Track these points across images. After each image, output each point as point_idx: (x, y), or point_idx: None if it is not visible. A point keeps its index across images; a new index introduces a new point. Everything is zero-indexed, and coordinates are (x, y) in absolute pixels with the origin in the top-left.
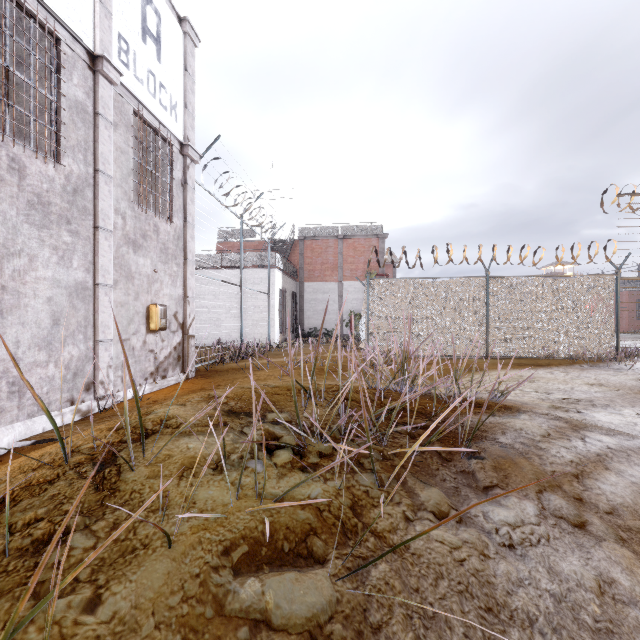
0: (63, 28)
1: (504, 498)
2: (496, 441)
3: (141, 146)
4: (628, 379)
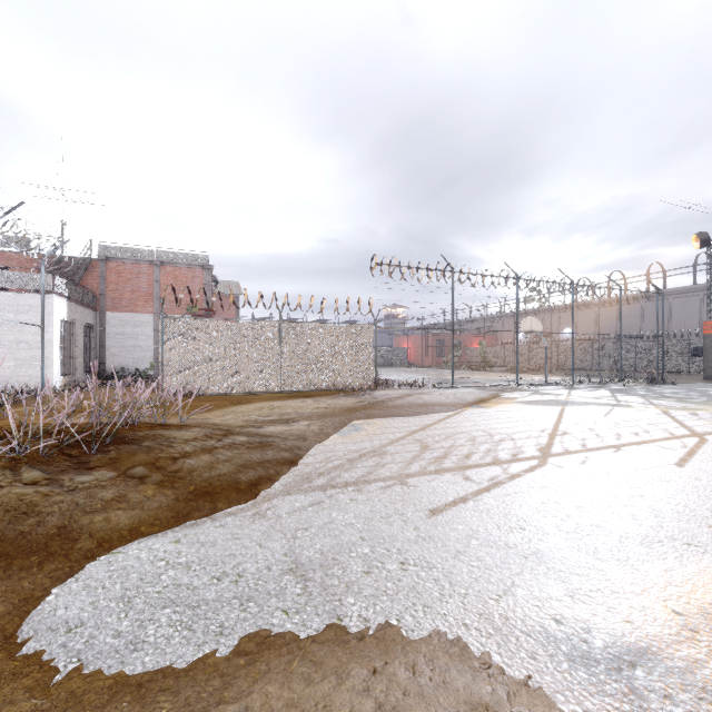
0: None
1: (98, 471)
2: (138, 445)
3: None
4: (351, 402)
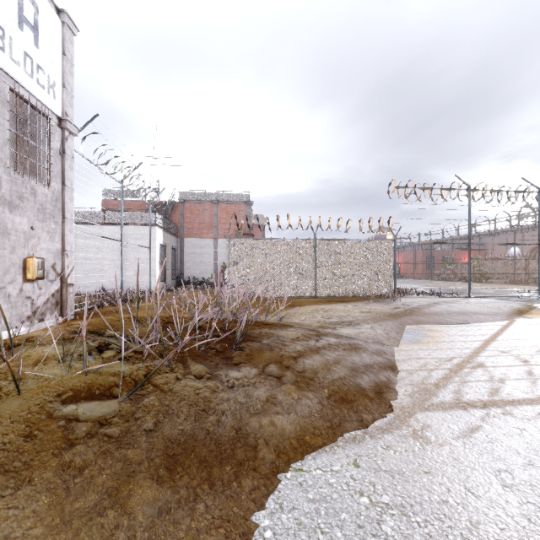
0: None
1: (243, 368)
2: (260, 342)
3: (18, 119)
4: (388, 308)
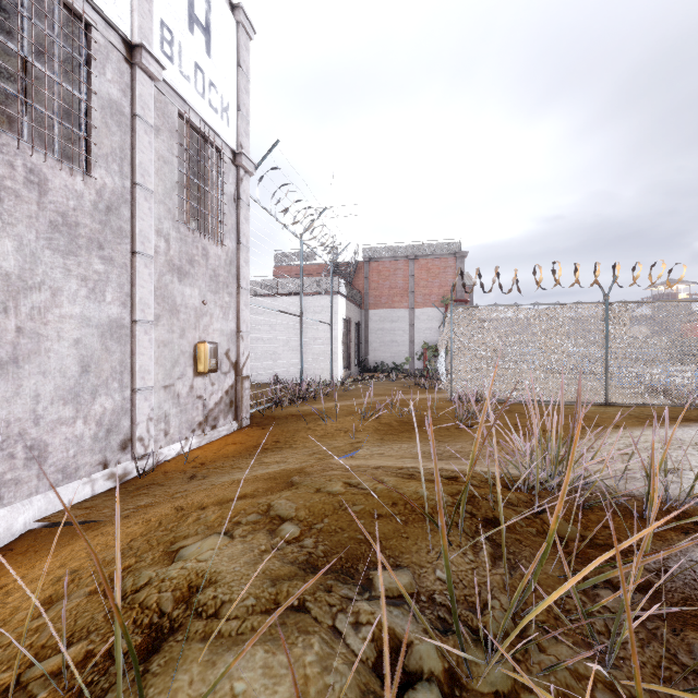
0: (94, 11)
1: None
2: None
3: (188, 155)
4: None
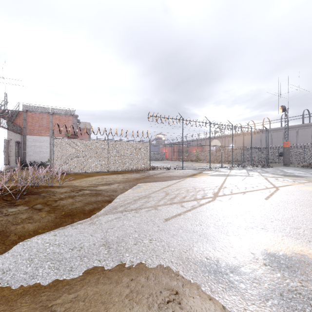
0: None
1: (19, 206)
2: (39, 195)
3: None
4: (138, 176)
